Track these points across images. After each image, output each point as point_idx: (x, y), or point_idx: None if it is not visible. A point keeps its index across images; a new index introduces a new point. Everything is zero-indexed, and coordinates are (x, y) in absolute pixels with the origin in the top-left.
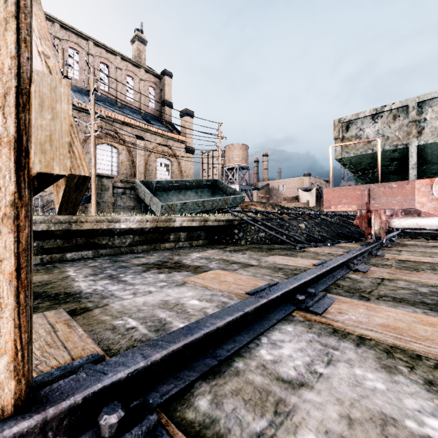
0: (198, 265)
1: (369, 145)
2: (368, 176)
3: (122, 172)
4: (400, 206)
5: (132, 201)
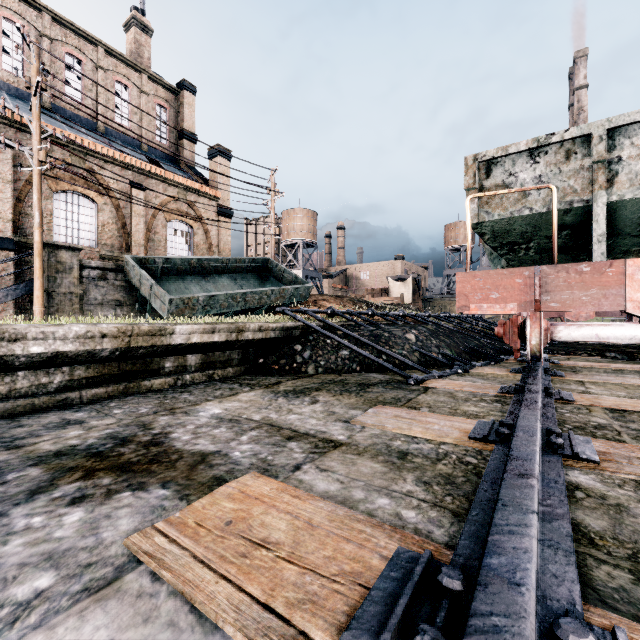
0: (204, 450)
1: (525, 201)
2: (518, 254)
3: (103, 243)
4: (597, 306)
5: (118, 292)
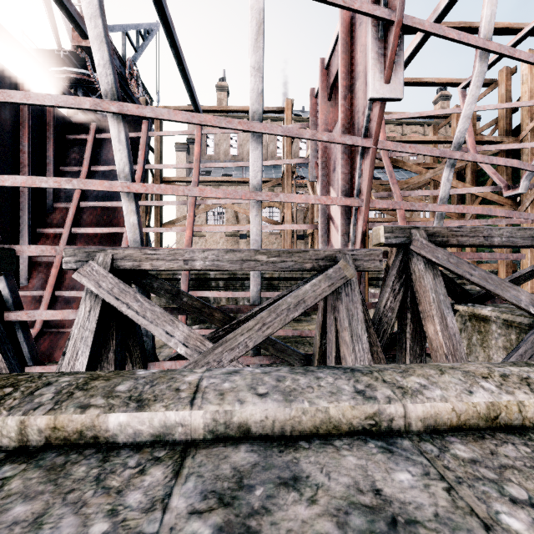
0: None
1: None
2: None
3: None
4: None
5: None
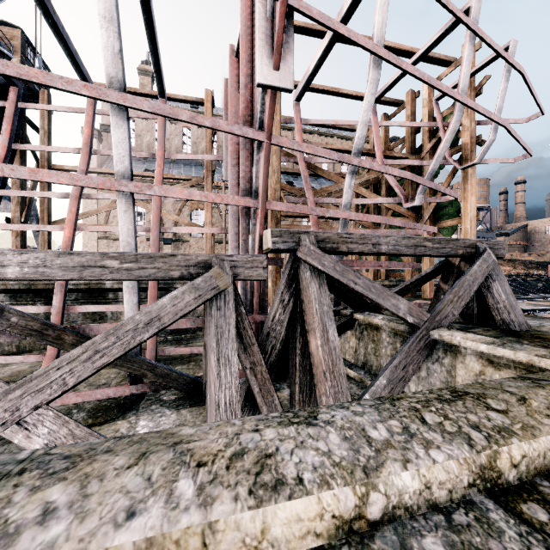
0: None
1: None
2: None
3: None
4: None
5: None
